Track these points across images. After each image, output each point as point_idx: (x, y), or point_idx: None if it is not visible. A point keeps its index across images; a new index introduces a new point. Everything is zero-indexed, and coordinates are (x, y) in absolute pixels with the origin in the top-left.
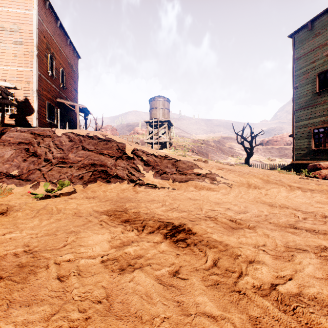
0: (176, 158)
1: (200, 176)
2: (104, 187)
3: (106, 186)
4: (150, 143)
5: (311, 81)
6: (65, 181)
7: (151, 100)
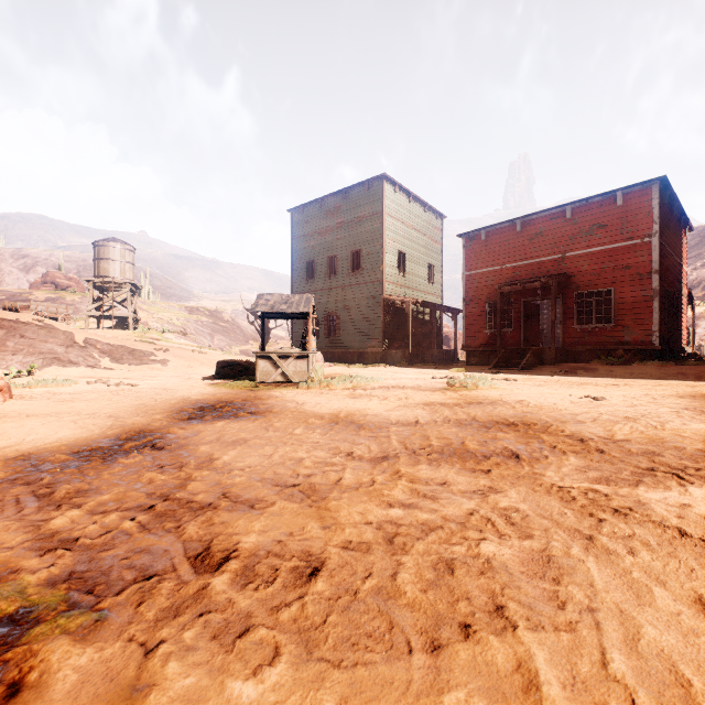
0: (134, 347)
1: (154, 362)
2: (63, 371)
3: (65, 370)
4: (95, 317)
5: (304, 267)
6: (35, 364)
7: (98, 245)
